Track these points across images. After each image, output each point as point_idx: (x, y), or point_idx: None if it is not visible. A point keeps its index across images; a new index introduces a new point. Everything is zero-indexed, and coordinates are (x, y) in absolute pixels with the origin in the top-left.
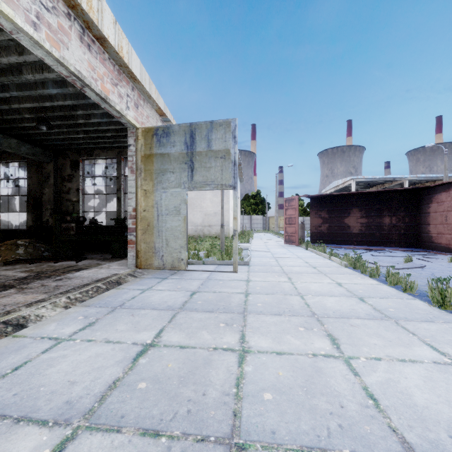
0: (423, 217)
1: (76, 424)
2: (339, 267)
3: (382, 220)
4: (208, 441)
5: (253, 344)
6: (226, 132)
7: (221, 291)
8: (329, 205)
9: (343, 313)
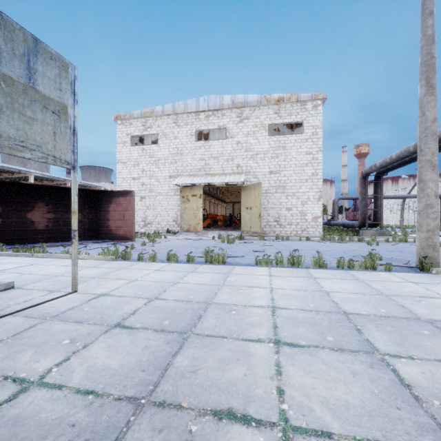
0: (103, 215)
1: (380, 356)
2: (109, 262)
3: (70, 216)
4: (349, 318)
5: (264, 304)
6: (62, 76)
7: (132, 310)
8: (4, 195)
9: (219, 279)
